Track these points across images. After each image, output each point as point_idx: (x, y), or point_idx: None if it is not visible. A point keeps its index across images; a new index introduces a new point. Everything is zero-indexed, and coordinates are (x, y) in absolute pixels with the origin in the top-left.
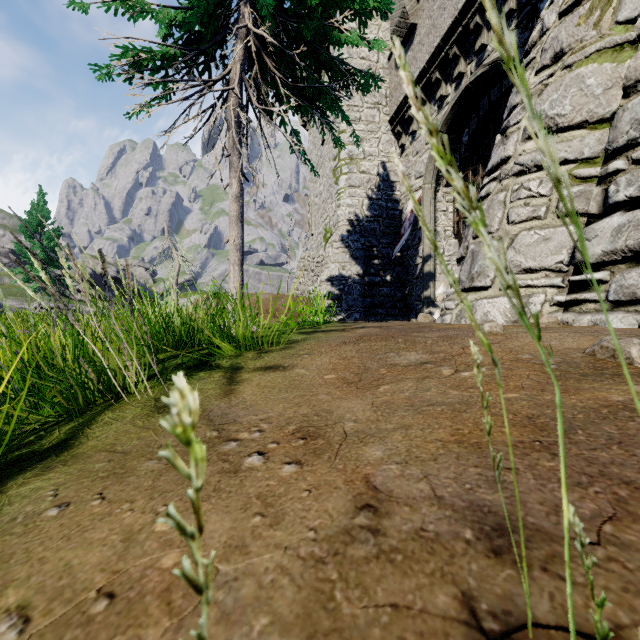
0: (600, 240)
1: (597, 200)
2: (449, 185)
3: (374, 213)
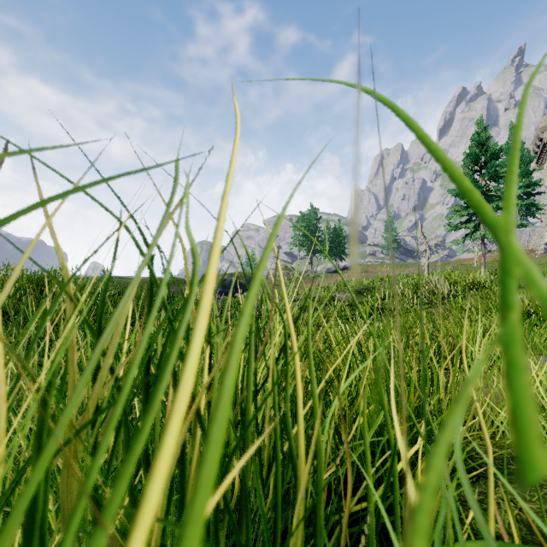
0: None
1: None
2: None
3: None
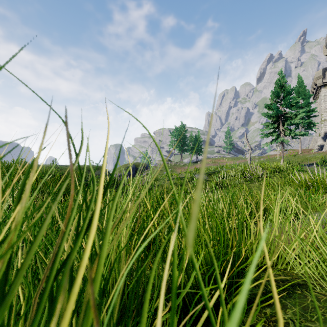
0: None
1: None
2: None
3: None
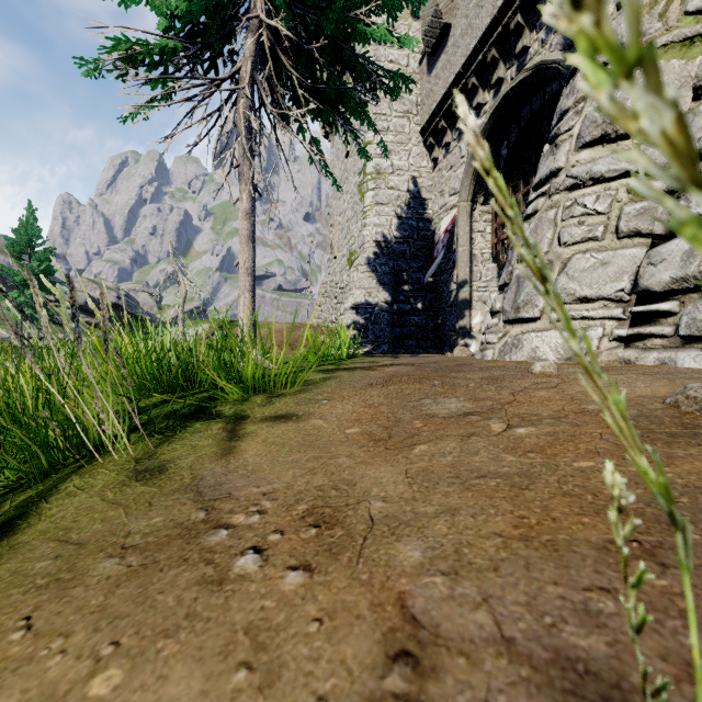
0: (668, 265)
1: (663, 218)
2: (487, 203)
3: (404, 234)
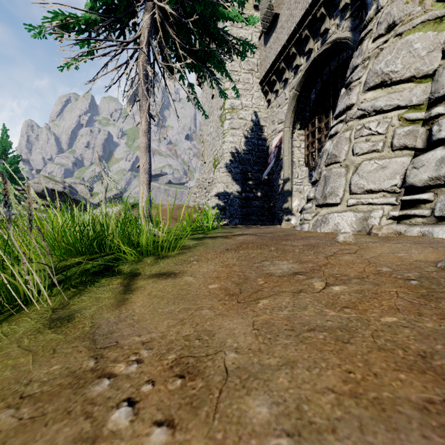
0: (426, 168)
1: (422, 137)
2: (301, 129)
3: (249, 148)
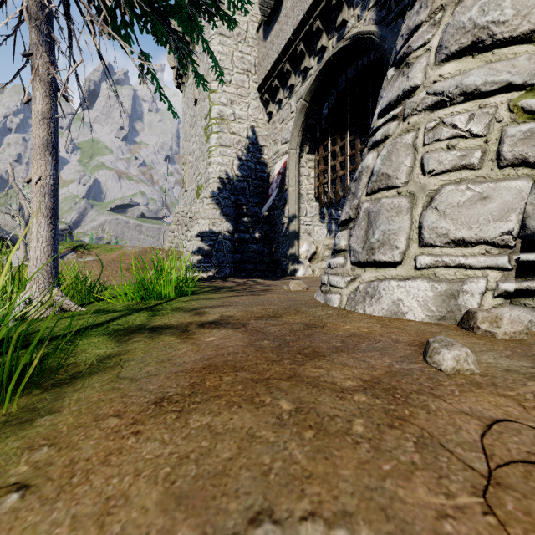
0: None
1: None
2: (311, 153)
3: (244, 173)
